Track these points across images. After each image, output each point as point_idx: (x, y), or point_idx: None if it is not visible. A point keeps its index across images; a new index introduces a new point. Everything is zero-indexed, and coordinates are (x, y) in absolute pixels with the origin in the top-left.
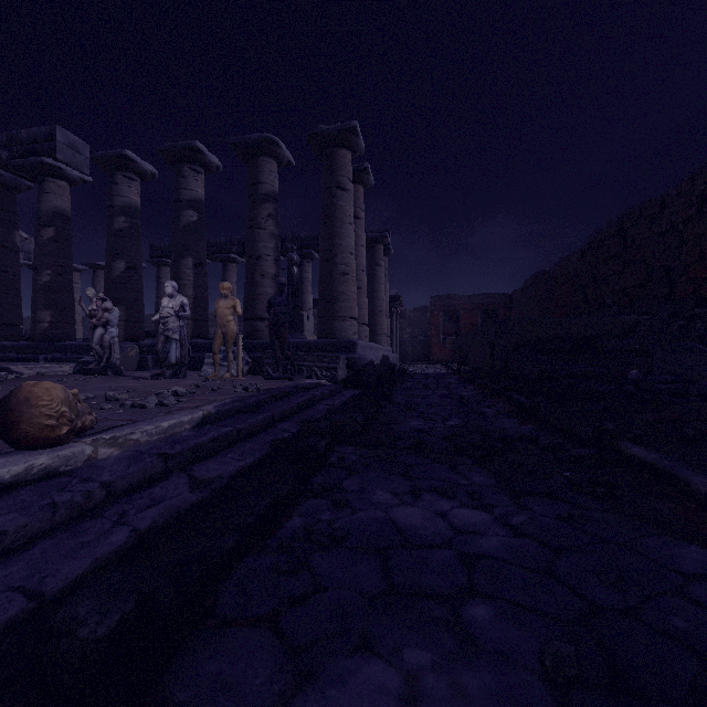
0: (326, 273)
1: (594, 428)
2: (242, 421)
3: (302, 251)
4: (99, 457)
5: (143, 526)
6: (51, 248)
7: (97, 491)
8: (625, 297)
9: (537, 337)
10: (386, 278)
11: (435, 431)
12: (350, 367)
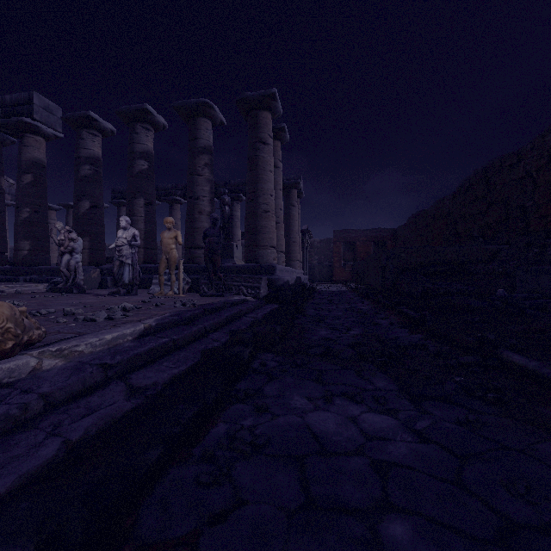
0: (251, 211)
1: (476, 338)
2: (178, 332)
3: (232, 194)
4: (44, 368)
5: (75, 437)
6: (30, 190)
7: (34, 402)
8: (489, 231)
9: (419, 262)
10: (298, 216)
11: (341, 339)
12: (270, 286)
